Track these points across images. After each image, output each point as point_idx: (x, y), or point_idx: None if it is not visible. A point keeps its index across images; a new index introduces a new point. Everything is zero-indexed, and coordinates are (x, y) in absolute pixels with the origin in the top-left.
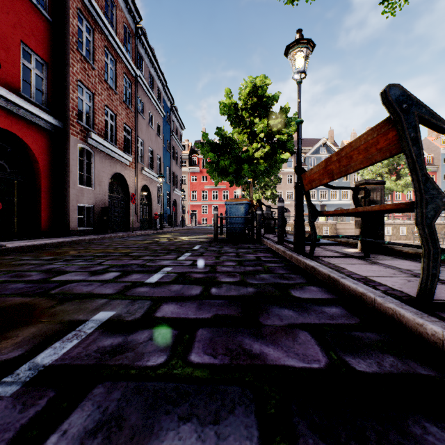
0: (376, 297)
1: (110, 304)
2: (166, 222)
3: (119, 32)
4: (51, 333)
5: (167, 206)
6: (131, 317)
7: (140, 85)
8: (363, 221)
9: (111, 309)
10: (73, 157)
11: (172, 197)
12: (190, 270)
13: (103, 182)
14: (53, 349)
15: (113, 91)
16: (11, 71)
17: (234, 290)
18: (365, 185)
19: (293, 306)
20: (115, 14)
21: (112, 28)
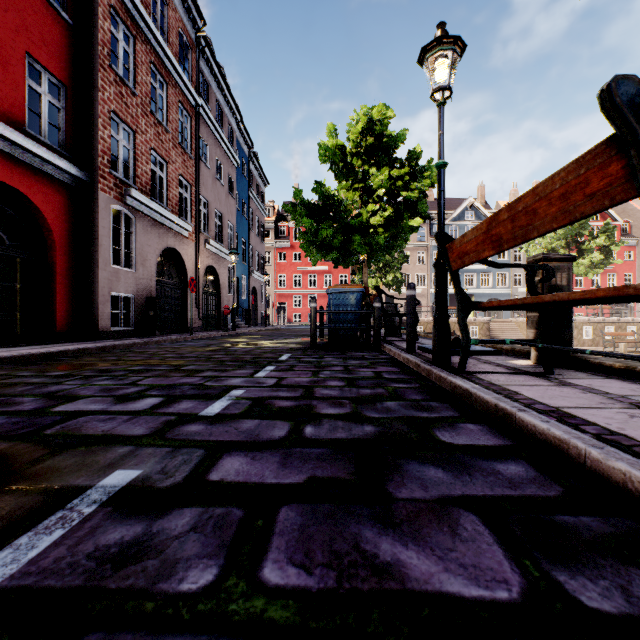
0: (589, 449)
1: (135, 455)
2: (241, 320)
3: (172, 42)
4: (20, 514)
5: (244, 297)
6: (167, 481)
7: (204, 119)
8: (542, 317)
9: (135, 466)
10: (104, 224)
11: (250, 284)
12: (272, 395)
13: (148, 261)
14: (13, 550)
15: (164, 128)
16: (11, 96)
17: (342, 429)
18: (543, 262)
19: (443, 460)
20: (166, 16)
21: (163, 38)
